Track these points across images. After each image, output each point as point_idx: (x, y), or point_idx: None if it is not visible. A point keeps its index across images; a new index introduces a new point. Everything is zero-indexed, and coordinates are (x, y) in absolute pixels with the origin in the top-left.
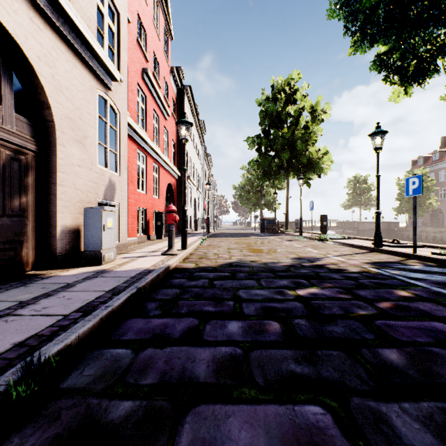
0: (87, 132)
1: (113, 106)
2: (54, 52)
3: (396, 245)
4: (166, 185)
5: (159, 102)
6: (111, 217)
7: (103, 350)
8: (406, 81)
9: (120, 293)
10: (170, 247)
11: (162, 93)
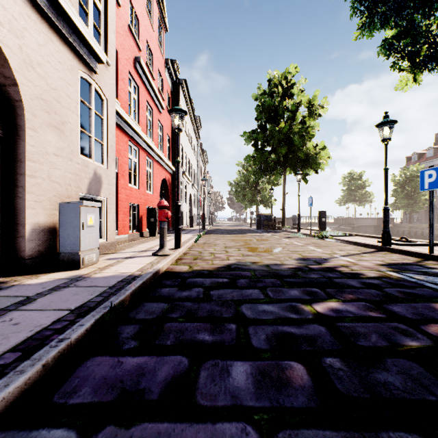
0: (66, 117)
1: (99, 91)
2: (22, 19)
3: (406, 244)
4: (160, 180)
5: (153, 94)
6: (92, 213)
7: (30, 433)
8: (417, 67)
9: (87, 314)
10: (161, 246)
11: (156, 85)
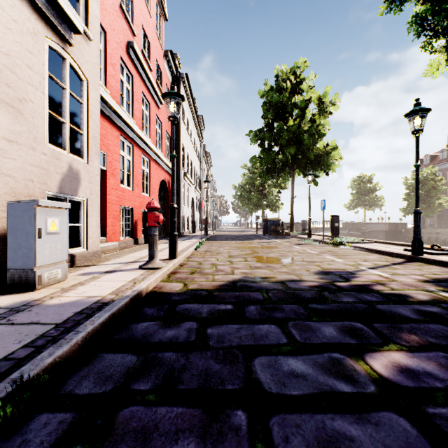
0: (26, 94)
1: (77, 69)
2: None
3: (440, 252)
4: (158, 181)
5: (150, 86)
6: (56, 216)
7: None
8: None
9: None
10: (151, 257)
11: (154, 77)
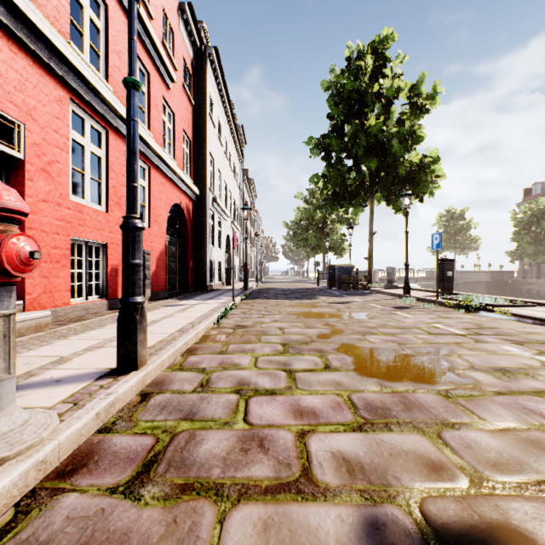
0: None
1: None
2: None
3: None
4: (168, 204)
5: (149, 41)
6: None
7: None
8: None
9: None
10: None
11: (158, 33)
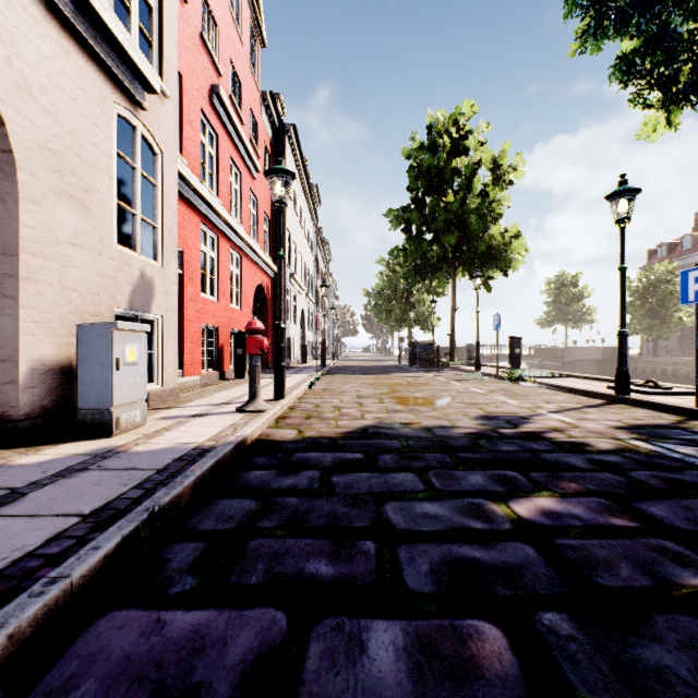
0: (92, 181)
1: (150, 139)
2: (13, 13)
3: (655, 391)
4: (253, 286)
5: (242, 147)
6: (134, 342)
7: None
8: (673, 102)
9: (111, 524)
10: (252, 396)
11: (247, 132)
